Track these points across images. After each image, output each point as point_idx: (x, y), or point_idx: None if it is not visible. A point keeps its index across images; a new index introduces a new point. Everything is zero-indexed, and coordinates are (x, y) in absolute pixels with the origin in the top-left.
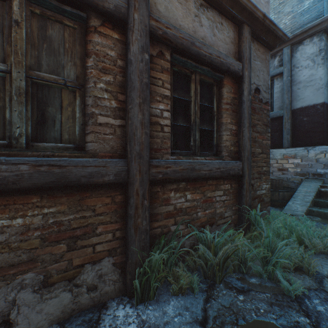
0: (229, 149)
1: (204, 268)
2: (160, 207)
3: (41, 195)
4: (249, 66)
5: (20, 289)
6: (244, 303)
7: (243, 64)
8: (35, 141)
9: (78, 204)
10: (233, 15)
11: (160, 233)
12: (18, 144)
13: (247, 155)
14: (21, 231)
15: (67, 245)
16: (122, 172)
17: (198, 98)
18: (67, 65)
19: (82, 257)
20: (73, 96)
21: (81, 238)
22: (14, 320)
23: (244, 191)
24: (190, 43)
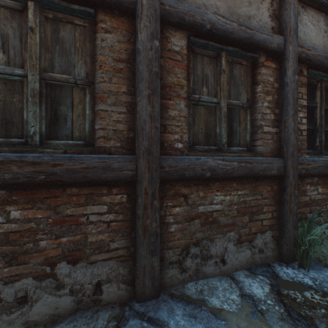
0: None
1: None
2: (300, 197)
3: (236, 182)
4: None
5: (228, 241)
6: None
7: None
8: (227, 146)
9: (253, 190)
10: None
11: (300, 218)
12: (224, 148)
13: None
14: (228, 204)
15: (248, 217)
16: (280, 168)
17: (324, 103)
18: (242, 93)
19: (255, 227)
20: (245, 114)
21: (255, 213)
22: (226, 260)
23: None
24: (323, 58)
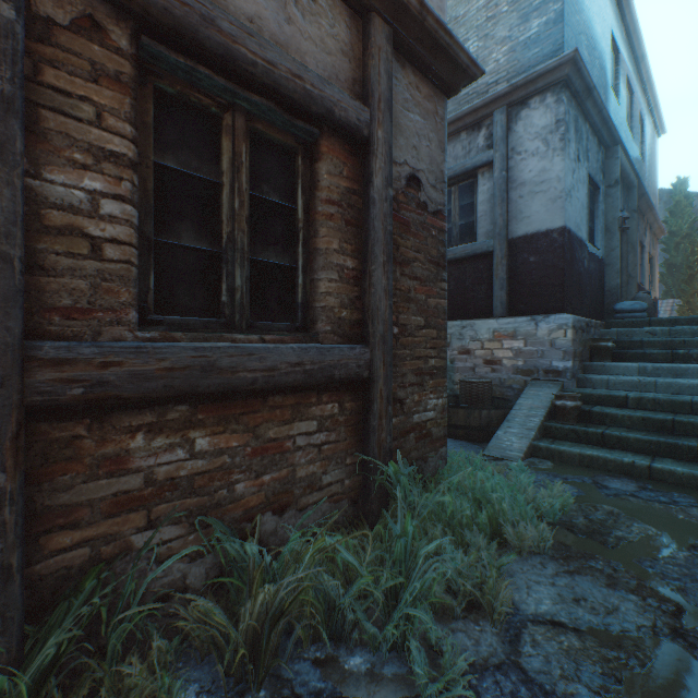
0: (336, 317)
1: (223, 648)
2: (89, 485)
3: None
4: (388, 119)
5: None
6: None
7: (373, 110)
8: None
9: None
10: None
11: (89, 561)
12: None
13: (384, 330)
14: None
15: None
16: None
17: (243, 177)
18: None
19: None
20: None
21: None
22: None
23: (374, 419)
24: (199, 16)
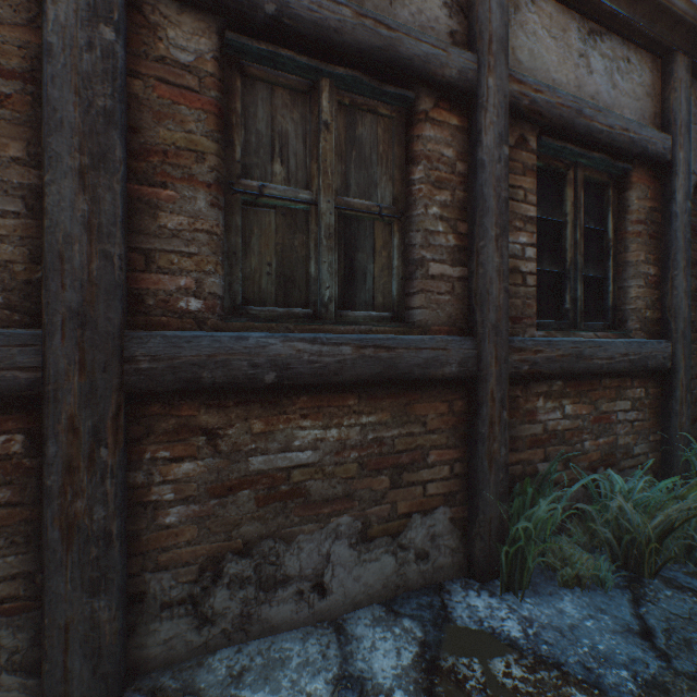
0: (642, 316)
1: (614, 546)
2: (520, 426)
3: (358, 394)
4: (686, 140)
5: (335, 539)
6: None
7: (674, 136)
8: (342, 308)
9: (403, 412)
10: (653, 38)
11: (520, 474)
12: (327, 313)
13: (683, 326)
14: (336, 449)
15: (389, 478)
16: (468, 359)
17: (581, 215)
18: (380, 182)
19: (409, 500)
20: (388, 232)
21: (407, 468)
22: (328, 584)
23: (675, 404)
24: (574, 112)
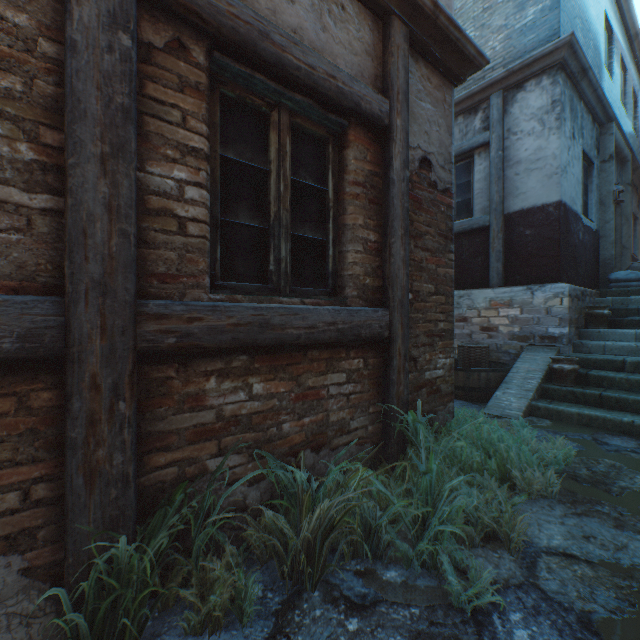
0: (361, 283)
1: (282, 555)
2: (177, 417)
3: None
4: (405, 109)
5: None
6: (355, 639)
7: (392, 101)
8: None
9: None
10: None
11: (177, 478)
12: None
13: (401, 295)
14: None
15: None
16: (45, 330)
17: (287, 165)
18: None
19: None
20: None
21: None
22: None
23: (393, 374)
24: (258, 32)
